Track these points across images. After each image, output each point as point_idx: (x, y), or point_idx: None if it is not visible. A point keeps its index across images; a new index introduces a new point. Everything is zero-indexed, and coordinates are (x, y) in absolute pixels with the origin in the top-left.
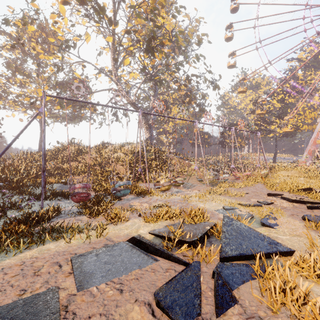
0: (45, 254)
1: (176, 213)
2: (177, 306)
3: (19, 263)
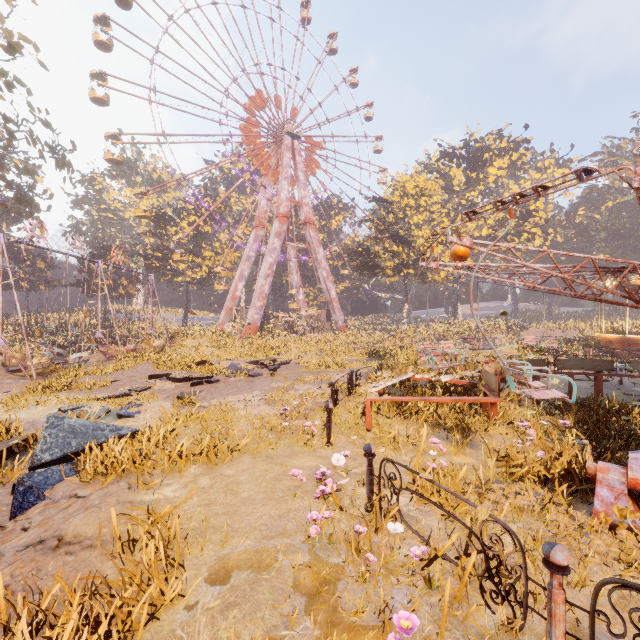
0: None
1: None
2: None
3: None
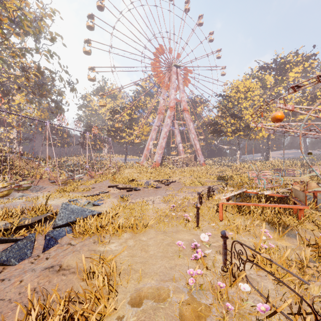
0: None
1: (17, 212)
2: (12, 258)
3: None
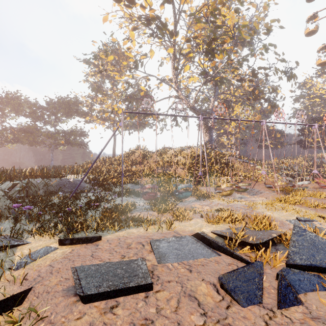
0: (131, 236)
1: (239, 218)
2: (239, 291)
3: (116, 239)
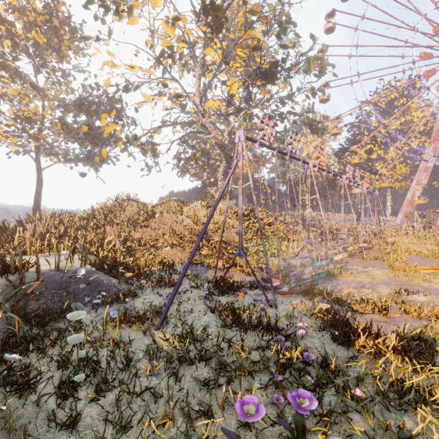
0: None
1: None
2: None
3: None
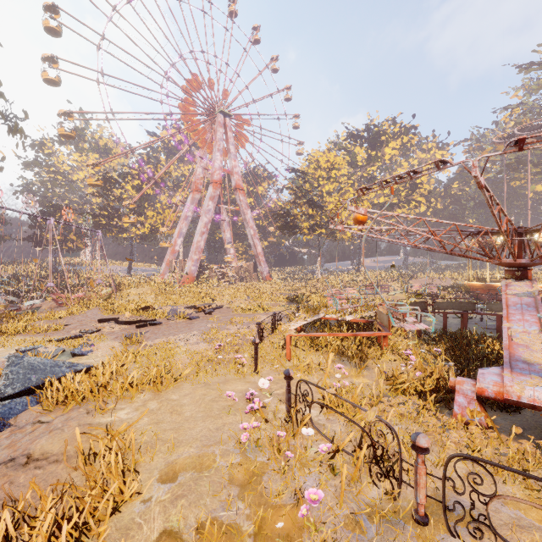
0: None
1: None
2: None
3: None
